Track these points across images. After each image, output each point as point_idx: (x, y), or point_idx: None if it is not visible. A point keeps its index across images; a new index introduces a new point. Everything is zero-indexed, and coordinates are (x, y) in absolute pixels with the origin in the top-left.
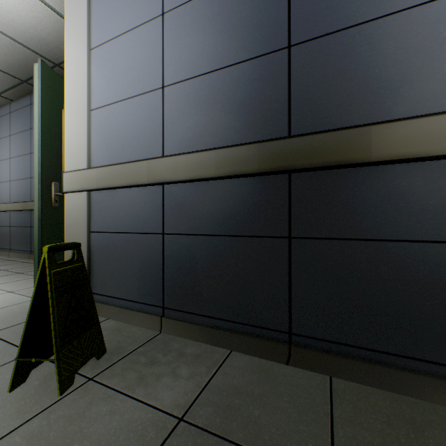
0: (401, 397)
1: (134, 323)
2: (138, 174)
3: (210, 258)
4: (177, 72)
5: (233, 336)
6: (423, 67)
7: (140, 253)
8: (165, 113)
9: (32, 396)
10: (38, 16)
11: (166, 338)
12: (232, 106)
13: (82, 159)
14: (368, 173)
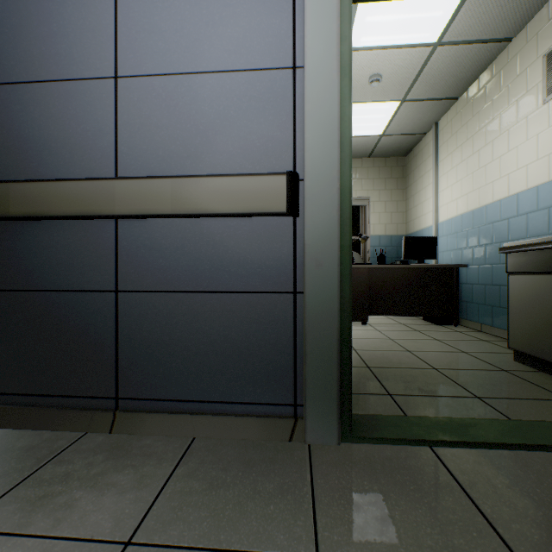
0: (35, 432)
1: None
2: None
3: None
4: None
5: None
6: (59, 136)
7: None
8: None
9: None
10: None
11: None
12: None
13: None
14: (21, 227)
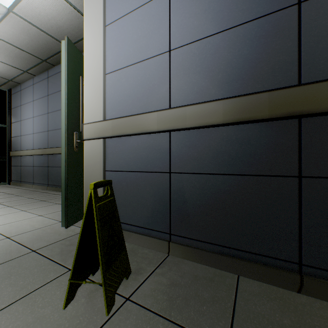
0: None
1: (143, 245)
2: (148, 123)
3: (215, 194)
4: (183, 37)
5: (240, 263)
6: None
7: (148, 188)
8: (172, 72)
9: (83, 314)
10: (58, 9)
11: (176, 260)
12: (237, 62)
13: (99, 113)
14: None
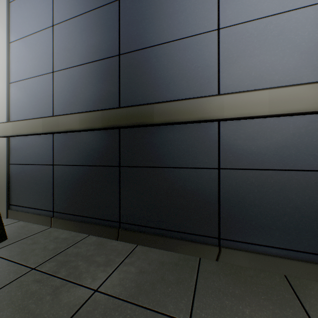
0: (168, 252)
1: (35, 223)
2: (37, 127)
3: (79, 180)
4: (61, 63)
5: (90, 226)
6: (179, 73)
7: (40, 177)
8: (54, 88)
9: None
10: None
11: (53, 230)
12: (91, 87)
13: (3, 116)
14: (156, 130)
